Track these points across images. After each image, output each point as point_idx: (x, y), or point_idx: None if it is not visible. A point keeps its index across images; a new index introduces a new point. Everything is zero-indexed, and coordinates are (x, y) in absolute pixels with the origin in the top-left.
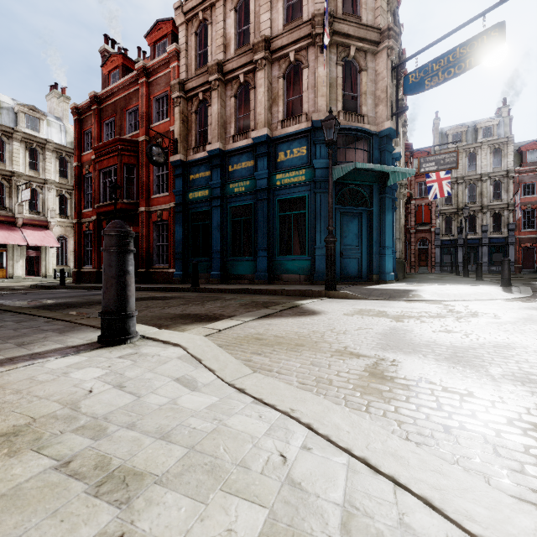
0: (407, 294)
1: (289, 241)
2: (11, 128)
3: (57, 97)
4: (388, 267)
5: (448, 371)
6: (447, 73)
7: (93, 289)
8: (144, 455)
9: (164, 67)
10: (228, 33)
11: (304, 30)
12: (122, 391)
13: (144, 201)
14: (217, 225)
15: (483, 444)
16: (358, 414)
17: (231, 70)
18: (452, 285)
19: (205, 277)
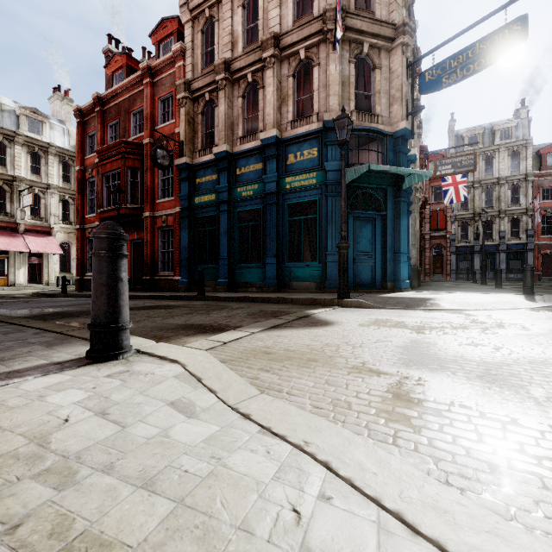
0: (424, 302)
1: (300, 247)
2: (12, 132)
3: (60, 100)
4: (403, 274)
5: (483, 392)
6: (466, 70)
7: None
8: (118, 513)
9: (169, 67)
10: (236, 30)
11: (315, 26)
12: (104, 419)
13: (149, 206)
14: (224, 230)
15: (543, 490)
16: (385, 447)
17: (238, 68)
18: (471, 293)
19: (212, 285)
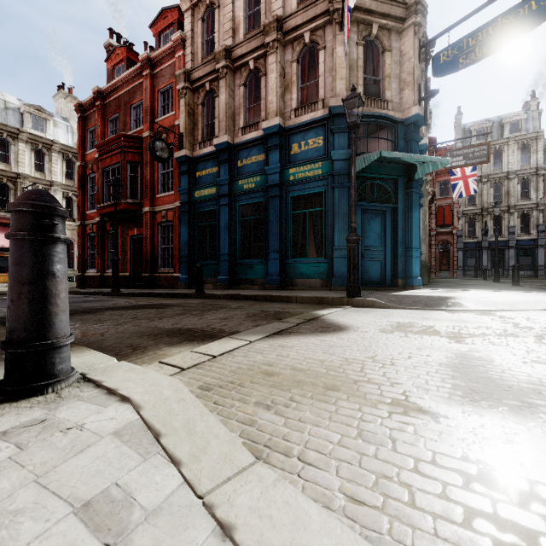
0: (445, 302)
1: (304, 242)
2: (16, 129)
3: (64, 97)
4: (415, 270)
5: None
6: (486, 48)
7: (92, 295)
8: None
9: (169, 57)
10: (237, 16)
11: (320, 7)
12: None
13: (148, 201)
14: (225, 225)
15: None
16: None
17: (240, 55)
18: (491, 291)
19: (213, 281)
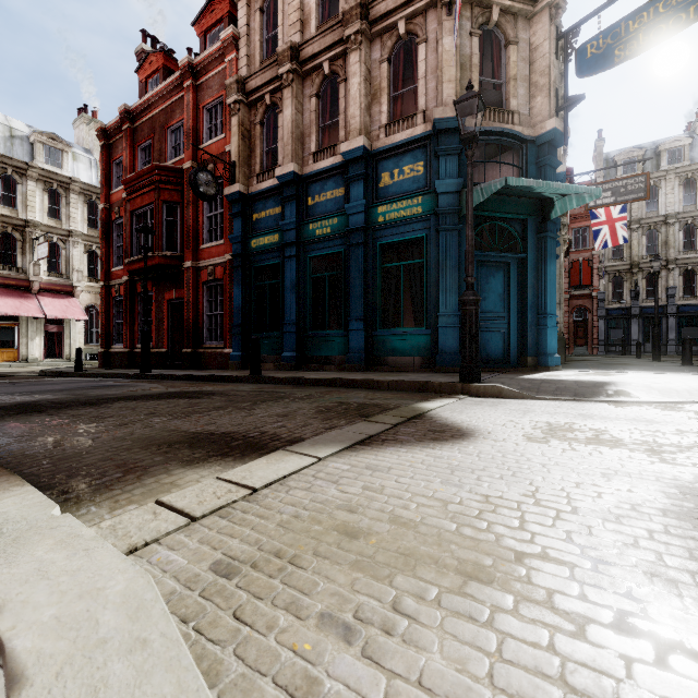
0: (603, 389)
1: (397, 307)
2: (24, 163)
3: (86, 123)
4: (550, 345)
5: None
6: (654, 33)
7: (115, 378)
8: None
9: (217, 62)
10: (307, 3)
11: None
12: None
13: (191, 253)
14: (291, 284)
15: None
16: None
17: (310, 55)
18: (661, 374)
19: (275, 360)
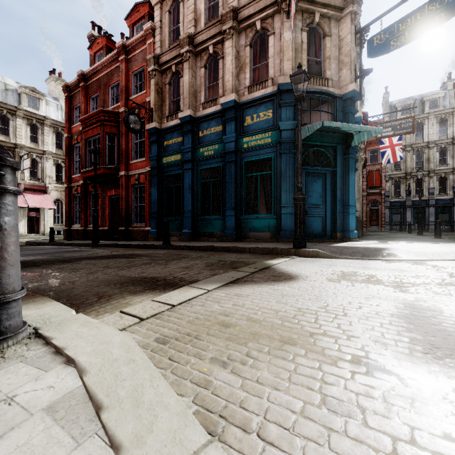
0: (380, 252)
1: (255, 201)
2: (14, 107)
3: (55, 81)
4: (351, 225)
5: None
6: (414, 31)
7: (76, 246)
8: None
9: (141, 44)
10: (198, 8)
11: None
12: None
13: (124, 166)
14: (188, 186)
15: None
16: None
17: (201, 41)
18: (419, 243)
19: (178, 234)
